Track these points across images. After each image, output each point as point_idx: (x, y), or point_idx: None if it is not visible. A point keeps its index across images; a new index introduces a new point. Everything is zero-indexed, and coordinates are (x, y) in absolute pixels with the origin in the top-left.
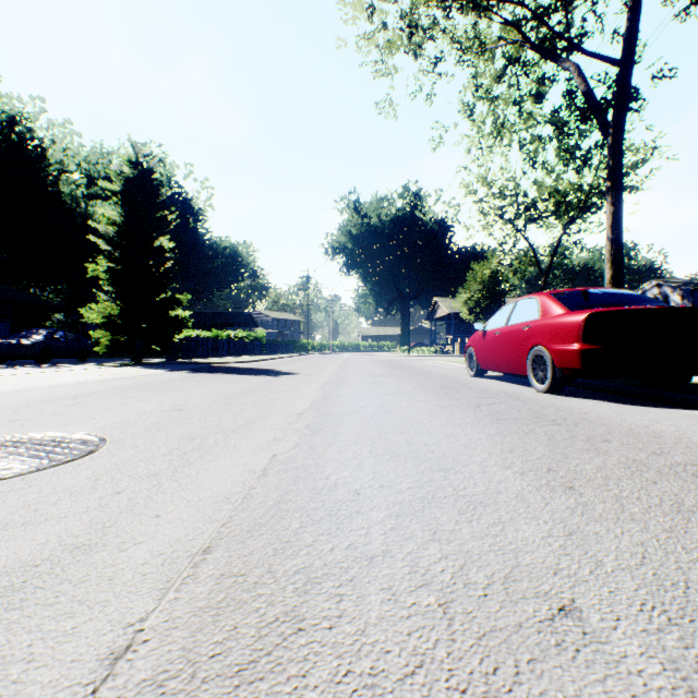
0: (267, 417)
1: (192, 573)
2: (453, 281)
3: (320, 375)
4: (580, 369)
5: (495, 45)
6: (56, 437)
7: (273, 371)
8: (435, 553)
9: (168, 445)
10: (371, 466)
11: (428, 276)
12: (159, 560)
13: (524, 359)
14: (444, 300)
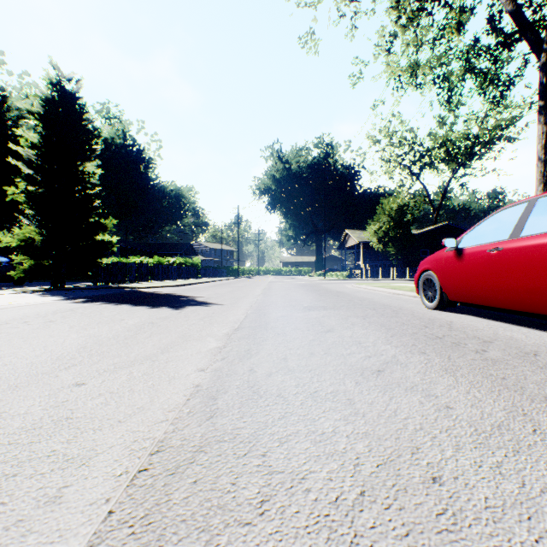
0: None
1: None
2: (359, 217)
3: (236, 307)
4: None
5: None
6: None
7: (184, 299)
8: None
9: None
10: None
11: (338, 212)
12: None
13: None
14: (354, 232)
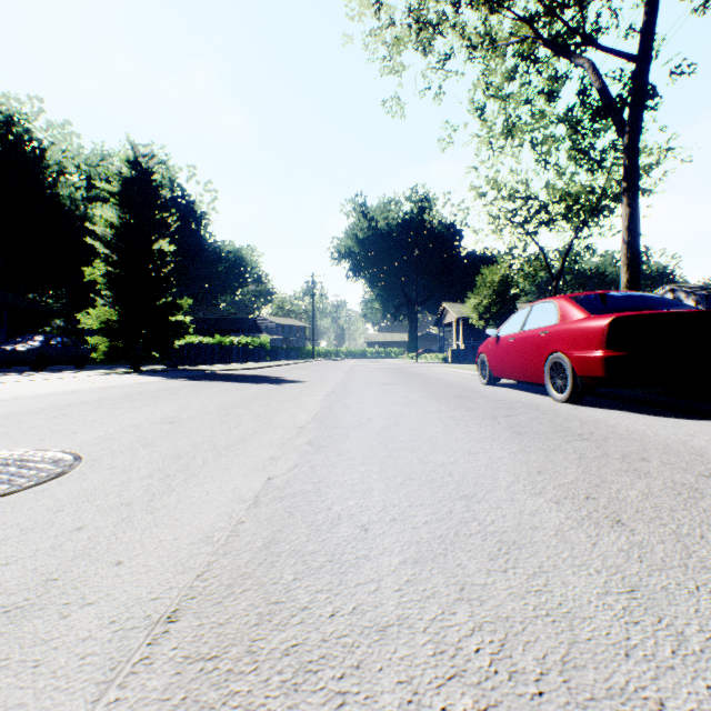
0: (266, 430)
1: (146, 654)
2: (461, 286)
3: (325, 383)
4: (604, 377)
5: (506, 41)
6: (25, 456)
7: (276, 379)
8: (466, 621)
9: (150, 465)
10: (380, 492)
11: (436, 281)
12: (107, 632)
13: (541, 366)
14: (453, 305)
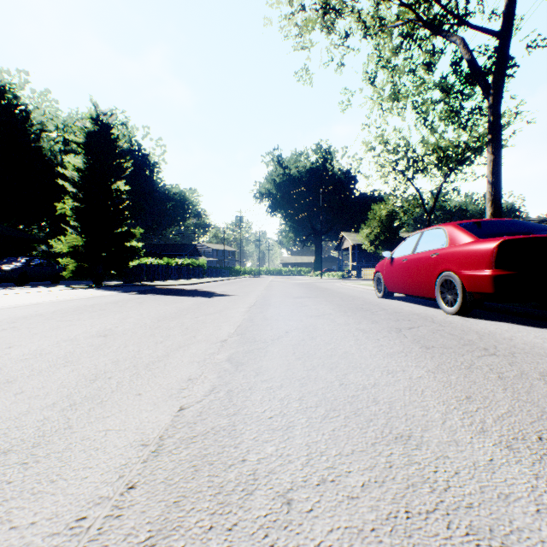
0: (190, 345)
1: None
2: (356, 220)
3: (248, 297)
4: (493, 293)
5: (393, 24)
6: None
7: (209, 292)
8: None
9: (60, 390)
10: (303, 430)
11: (336, 215)
12: None
13: (432, 283)
14: (349, 234)
